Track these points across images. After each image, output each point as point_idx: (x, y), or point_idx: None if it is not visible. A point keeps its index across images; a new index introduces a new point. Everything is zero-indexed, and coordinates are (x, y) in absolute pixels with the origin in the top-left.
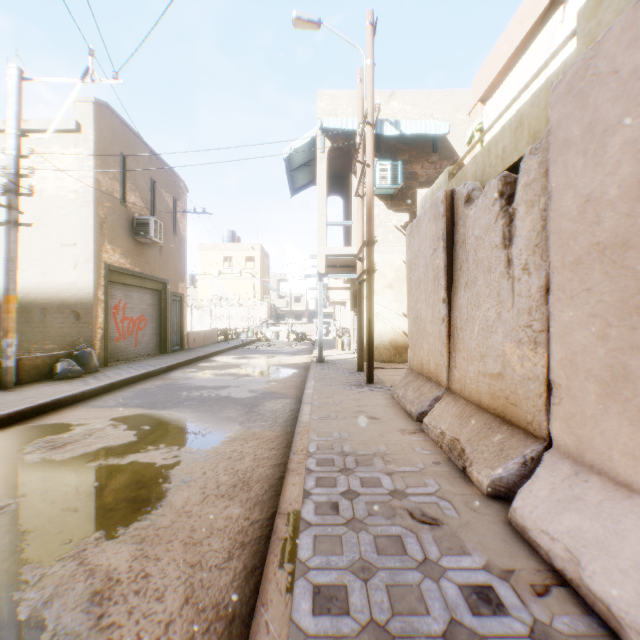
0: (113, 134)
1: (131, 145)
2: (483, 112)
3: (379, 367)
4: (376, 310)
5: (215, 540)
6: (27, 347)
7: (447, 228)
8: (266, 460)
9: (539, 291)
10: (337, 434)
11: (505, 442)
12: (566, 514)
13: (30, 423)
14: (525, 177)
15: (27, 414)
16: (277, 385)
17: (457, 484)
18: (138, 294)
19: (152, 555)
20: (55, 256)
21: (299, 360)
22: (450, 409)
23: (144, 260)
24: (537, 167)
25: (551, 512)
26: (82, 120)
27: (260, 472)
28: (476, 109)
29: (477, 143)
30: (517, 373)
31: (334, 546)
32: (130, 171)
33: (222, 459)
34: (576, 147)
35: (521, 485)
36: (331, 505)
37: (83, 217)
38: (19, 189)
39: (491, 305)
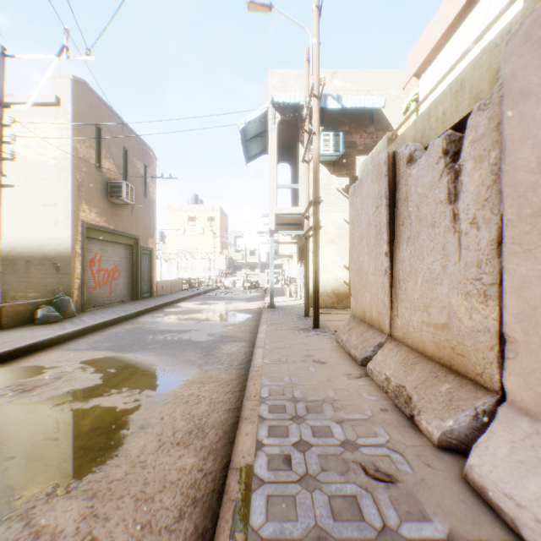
0: (89, 108)
1: (106, 118)
2: (419, 84)
3: (323, 312)
4: (320, 262)
5: (167, 495)
6: (13, 295)
7: (389, 187)
8: (221, 404)
9: (490, 244)
10: (288, 379)
11: (453, 392)
12: (532, 478)
13: (7, 366)
14: (473, 133)
15: (5, 357)
16: (233, 329)
17: (406, 433)
18: (112, 248)
19: (101, 514)
20: (38, 215)
21: (253, 306)
22: (394, 356)
23: (117, 219)
24: (486, 122)
25: (514, 474)
26: (61, 95)
27: (215, 417)
28: (411, 83)
29: (416, 109)
30: (464, 325)
31: (288, 509)
32: (105, 141)
33: (180, 403)
34: (536, 96)
35: (472, 437)
36: (284, 458)
37: (62, 180)
38: (2, 154)
39: (435, 258)
